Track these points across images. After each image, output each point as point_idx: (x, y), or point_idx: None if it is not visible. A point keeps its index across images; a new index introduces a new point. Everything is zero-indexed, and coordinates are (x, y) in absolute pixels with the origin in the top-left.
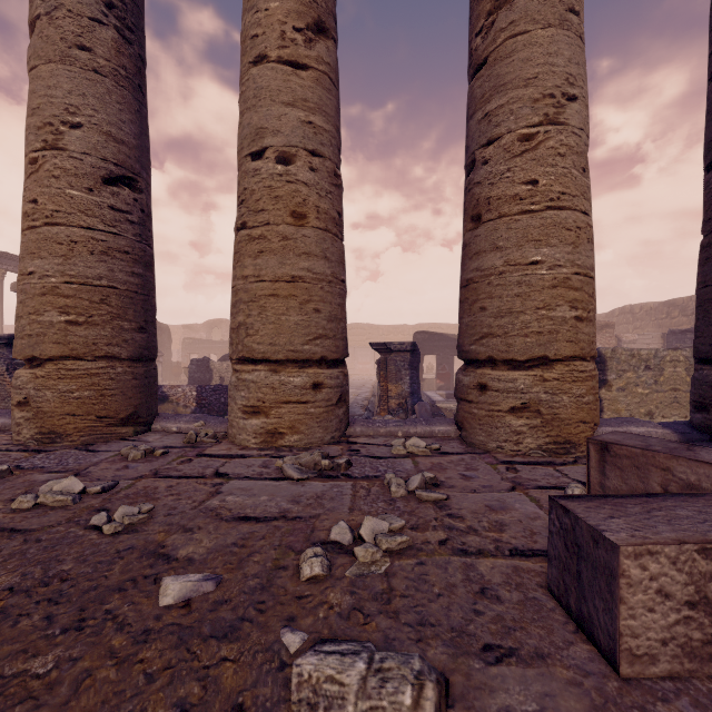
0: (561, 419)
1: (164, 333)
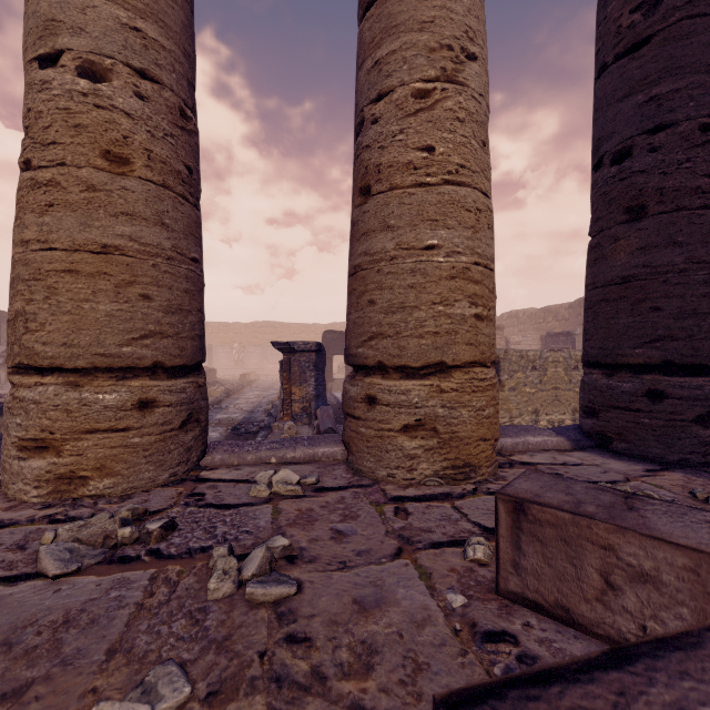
0: (460, 439)
1: None
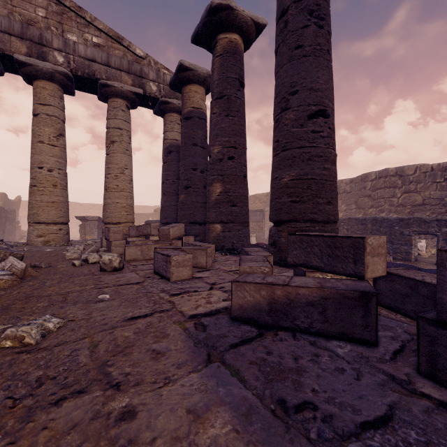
0: None
1: None
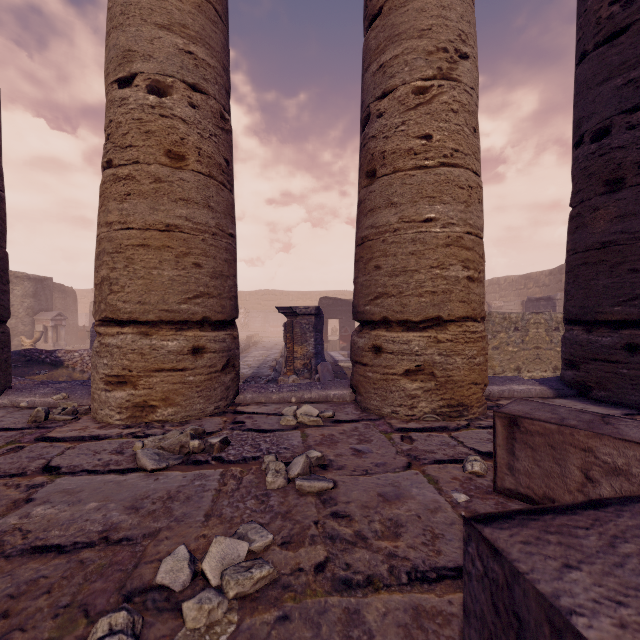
0: (454, 382)
1: (68, 296)
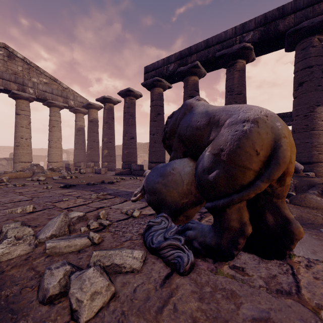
0: (59, 167)
1: None
